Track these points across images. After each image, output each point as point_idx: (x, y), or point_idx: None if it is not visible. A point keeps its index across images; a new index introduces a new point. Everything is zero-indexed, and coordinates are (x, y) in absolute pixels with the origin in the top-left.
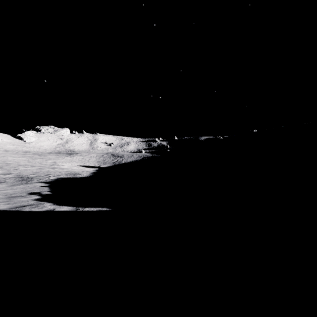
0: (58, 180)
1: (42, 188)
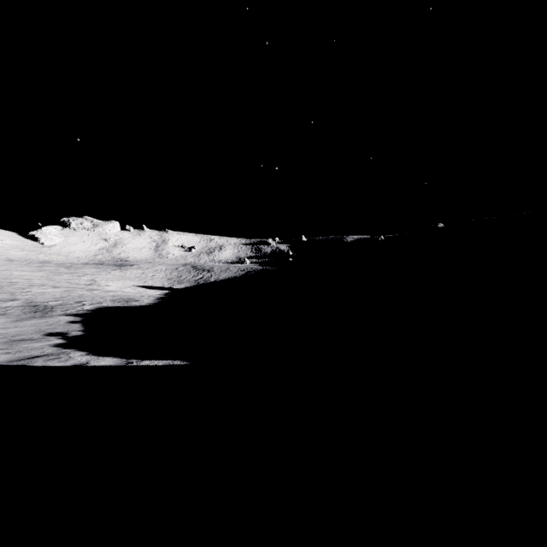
0: (98, 310)
1: (69, 325)
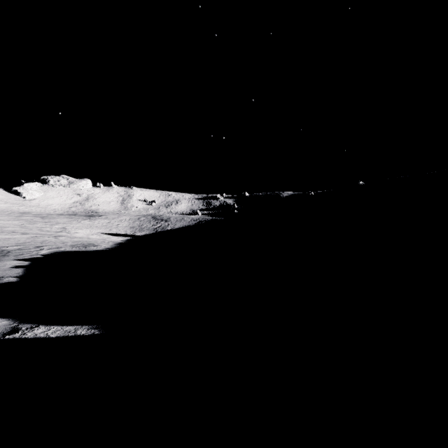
0: (52, 255)
1: (10, 270)
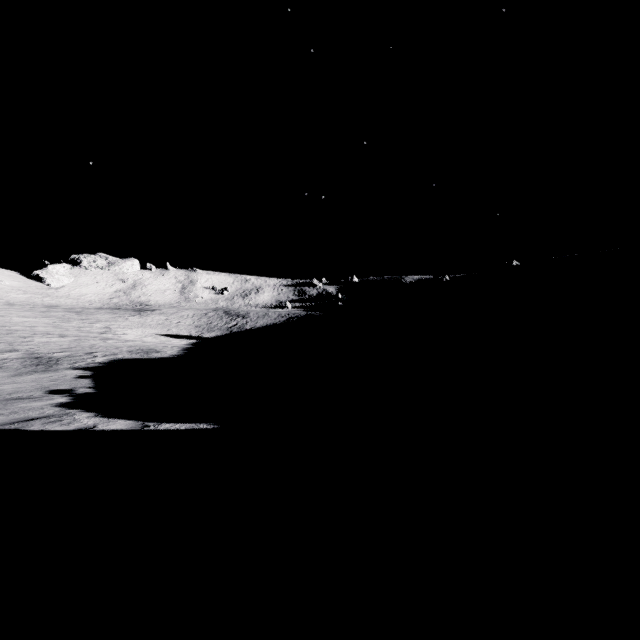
0: (112, 363)
1: (77, 380)
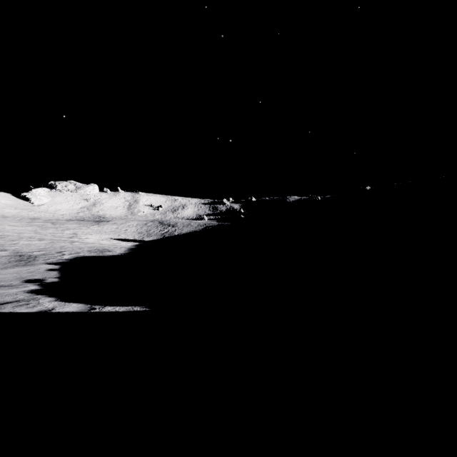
0: (75, 259)
1: (48, 272)
